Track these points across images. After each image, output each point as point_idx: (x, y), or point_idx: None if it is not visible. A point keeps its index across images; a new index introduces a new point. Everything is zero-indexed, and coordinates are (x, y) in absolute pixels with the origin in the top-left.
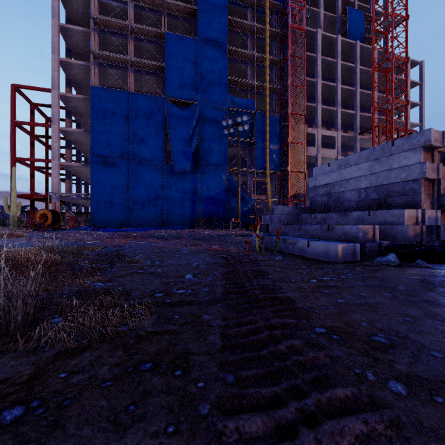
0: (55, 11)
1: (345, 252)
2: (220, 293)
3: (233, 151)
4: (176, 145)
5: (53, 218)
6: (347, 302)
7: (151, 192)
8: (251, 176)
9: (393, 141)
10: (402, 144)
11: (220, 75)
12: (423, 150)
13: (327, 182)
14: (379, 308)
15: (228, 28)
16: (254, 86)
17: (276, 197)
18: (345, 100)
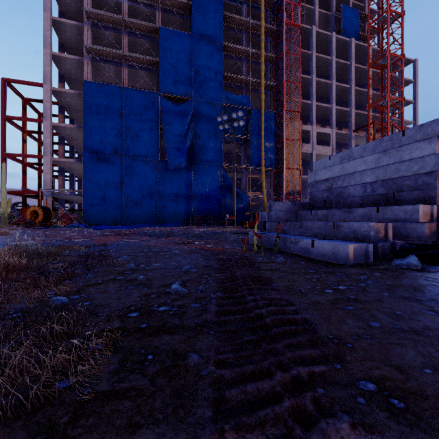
0: (47, 4)
1: (357, 253)
2: (214, 313)
3: (228, 147)
4: (171, 141)
5: (44, 215)
6: (384, 327)
7: (145, 188)
8: (246, 173)
9: (403, 131)
10: (414, 133)
11: (215, 71)
12: (438, 140)
13: (328, 177)
14: (432, 338)
15: (223, 25)
16: (249, 82)
17: (271, 194)
18: (340, 97)
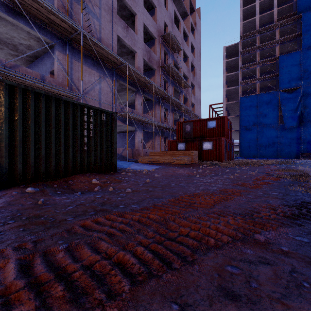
0: (224, 71)
1: None
2: None
3: None
4: (286, 114)
5: None
6: None
7: (270, 140)
8: None
9: None
10: None
11: None
12: None
13: None
14: None
15: None
16: None
17: None
18: None
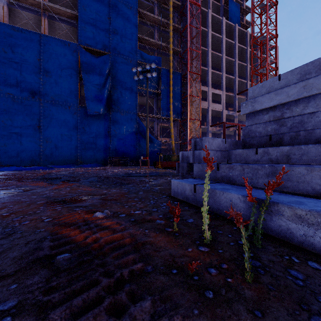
0: None
1: None
2: None
3: (143, 100)
4: (90, 89)
5: None
6: None
7: (64, 131)
8: (157, 121)
9: None
10: None
11: (131, 32)
12: None
13: (276, 103)
14: None
15: None
16: (160, 46)
17: (177, 139)
18: (227, 69)
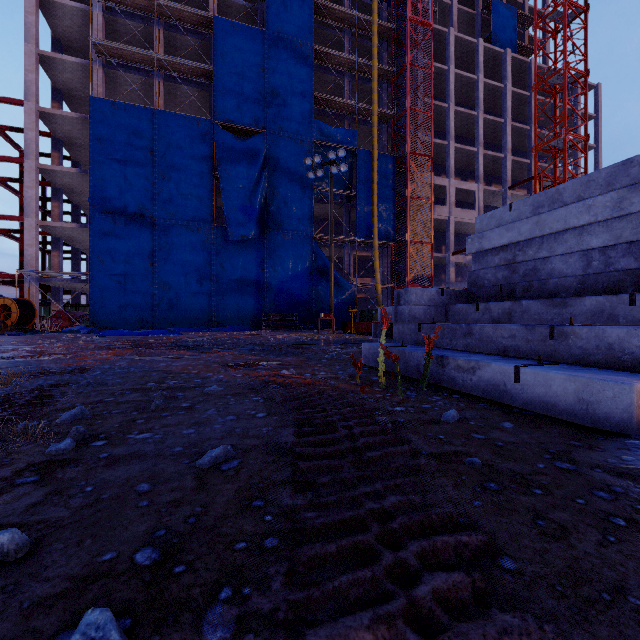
0: None
1: None
2: None
3: (323, 209)
4: (232, 197)
5: (20, 313)
6: None
7: (191, 271)
8: (350, 248)
9: None
10: None
11: (302, 89)
12: None
13: (507, 241)
14: None
15: (314, 21)
16: (354, 109)
17: (388, 281)
18: (489, 138)
